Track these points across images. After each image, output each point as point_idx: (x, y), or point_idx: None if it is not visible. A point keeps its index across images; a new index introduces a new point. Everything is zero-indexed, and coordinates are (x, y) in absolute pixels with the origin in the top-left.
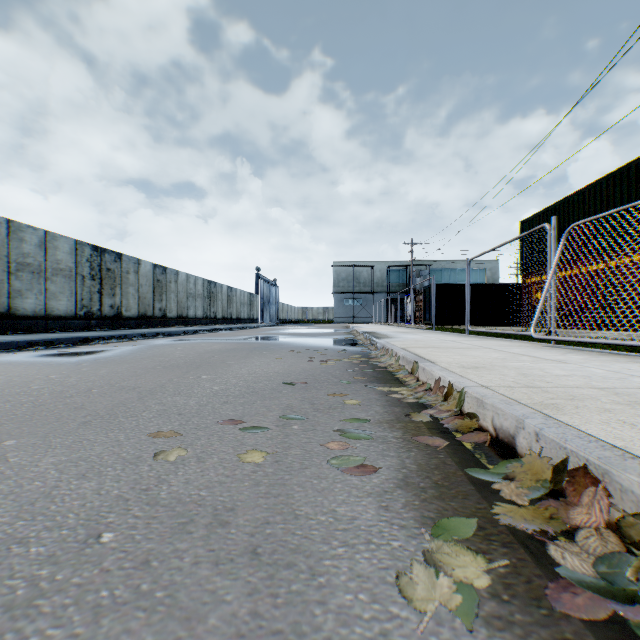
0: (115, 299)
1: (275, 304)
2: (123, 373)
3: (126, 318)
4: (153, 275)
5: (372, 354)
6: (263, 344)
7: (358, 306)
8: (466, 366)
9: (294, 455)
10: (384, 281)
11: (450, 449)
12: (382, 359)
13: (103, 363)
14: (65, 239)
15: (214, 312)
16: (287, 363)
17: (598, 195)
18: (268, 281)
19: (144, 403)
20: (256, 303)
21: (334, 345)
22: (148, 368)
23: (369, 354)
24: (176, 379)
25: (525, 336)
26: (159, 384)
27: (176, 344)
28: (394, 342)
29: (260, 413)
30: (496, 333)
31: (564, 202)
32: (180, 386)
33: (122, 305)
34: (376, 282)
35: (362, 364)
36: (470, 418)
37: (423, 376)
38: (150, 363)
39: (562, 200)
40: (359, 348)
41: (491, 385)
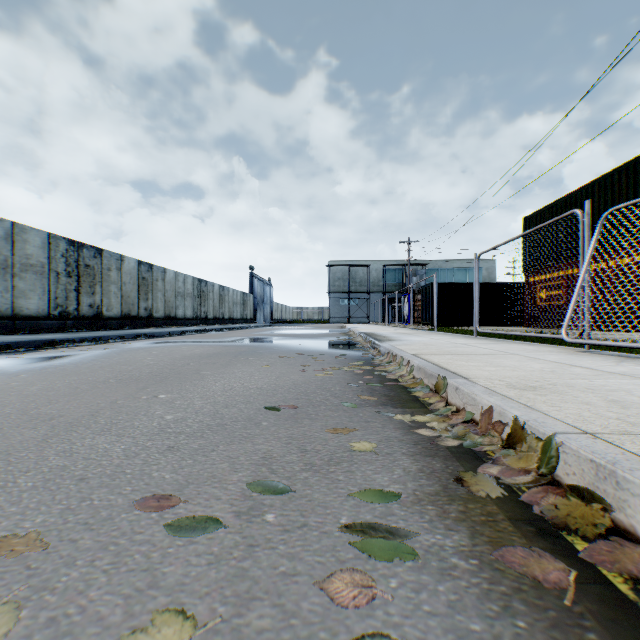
0: (95, 298)
1: (269, 304)
2: (59, 390)
3: (107, 318)
4: (138, 272)
5: (376, 360)
6: (251, 347)
7: (354, 306)
8: (516, 385)
9: (255, 634)
10: (380, 281)
11: (592, 600)
12: (389, 367)
13: (47, 374)
14: (36, 232)
15: (205, 312)
16: (275, 374)
17: (609, 188)
18: (262, 280)
19: (42, 451)
20: (249, 303)
21: (331, 348)
22: (97, 382)
23: (372, 360)
24: (122, 400)
25: (542, 338)
26: (93, 410)
27: (154, 347)
28: (400, 346)
29: (216, 475)
30: (509, 335)
31: (571, 197)
32: (120, 414)
33: (103, 304)
34: (372, 282)
35: (366, 375)
36: (582, 498)
37: (456, 398)
38: (106, 374)
39: (569, 194)
40: (359, 352)
41: (595, 429)
